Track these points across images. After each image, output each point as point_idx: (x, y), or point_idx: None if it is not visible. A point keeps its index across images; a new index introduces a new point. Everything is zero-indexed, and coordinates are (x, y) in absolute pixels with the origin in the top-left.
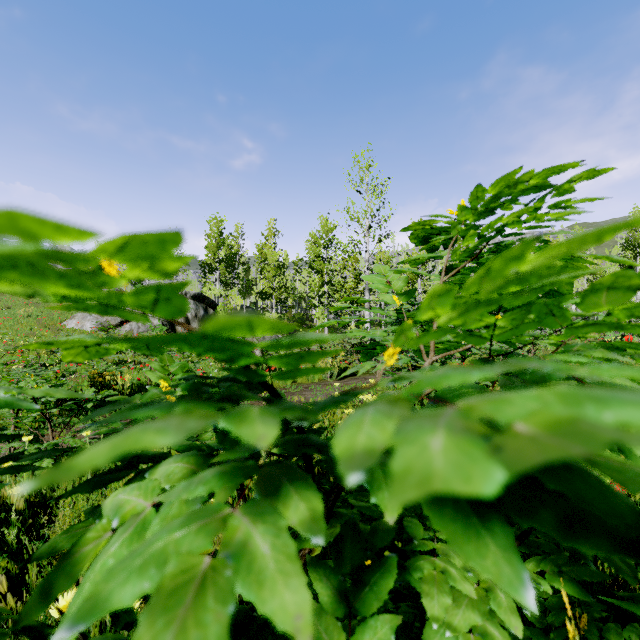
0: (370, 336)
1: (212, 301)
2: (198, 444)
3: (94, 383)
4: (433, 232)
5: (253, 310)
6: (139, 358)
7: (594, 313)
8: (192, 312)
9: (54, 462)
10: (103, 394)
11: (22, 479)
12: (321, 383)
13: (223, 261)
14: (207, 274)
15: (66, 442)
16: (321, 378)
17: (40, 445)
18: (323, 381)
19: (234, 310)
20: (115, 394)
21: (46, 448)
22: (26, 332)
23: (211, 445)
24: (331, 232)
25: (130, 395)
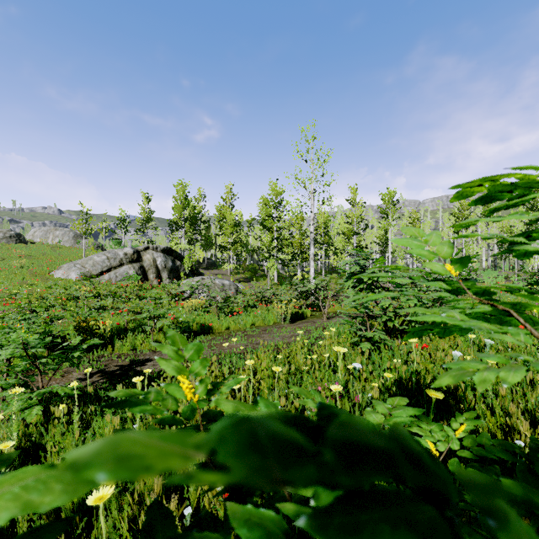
0: (464, 324)
1: (179, 254)
2: (275, 521)
3: (79, 328)
4: (504, 189)
5: (213, 261)
6: (118, 304)
7: (500, 264)
8: (162, 263)
9: (43, 407)
10: (89, 343)
11: (13, 428)
12: (276, 326)
13: (188, 220)
14: (174, 231)
15: (55, 390)
16: (275, 321)
17: (30, 394)
18: (278, 324)
19: (197, 261)
20: (97, 337)
21: (36, 395)
22: (19, 281)
23: (292, 518)
24: (280, 195)
25: (110, 338)
